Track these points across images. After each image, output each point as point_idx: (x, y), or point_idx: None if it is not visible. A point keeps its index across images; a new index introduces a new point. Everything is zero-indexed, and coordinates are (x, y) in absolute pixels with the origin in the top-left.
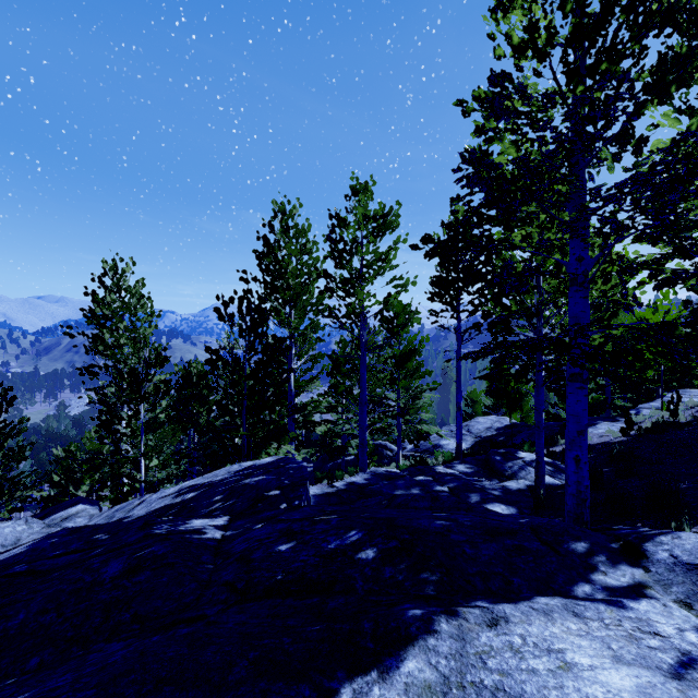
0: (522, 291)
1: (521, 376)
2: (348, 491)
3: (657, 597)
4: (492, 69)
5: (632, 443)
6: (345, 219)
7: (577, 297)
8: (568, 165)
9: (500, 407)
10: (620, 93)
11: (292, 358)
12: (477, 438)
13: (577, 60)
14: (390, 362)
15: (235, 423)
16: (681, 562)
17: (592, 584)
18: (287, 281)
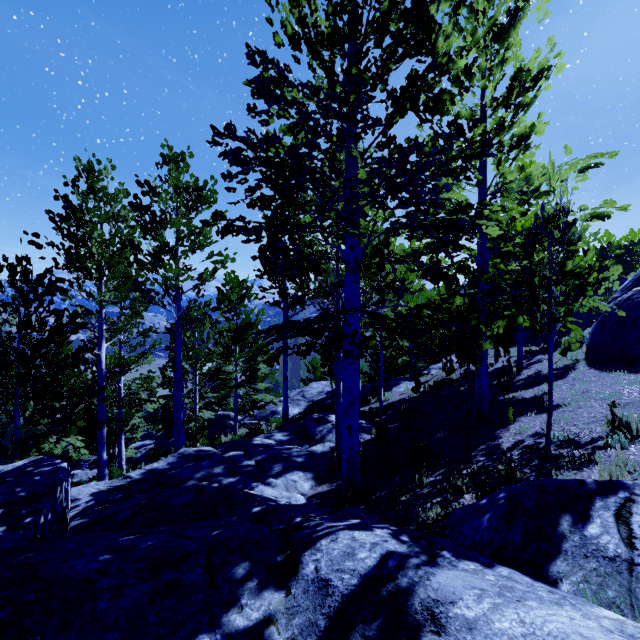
0: (316, 273)
1: (274, 360)
2: (142, 481)
3: (273, 638)
4: (248, 45)
5: (418, 399)
6: (155, 188)
7: (349, 281)
8: (331, 158)
9: None
10: (361, 96)
11: (103, 334)
12: (309, 403)
13: (331, 59)
14: (227, 336)
15: (54, 406)
16: (318, 577)
17: (215, 632)
18: (90, 249)
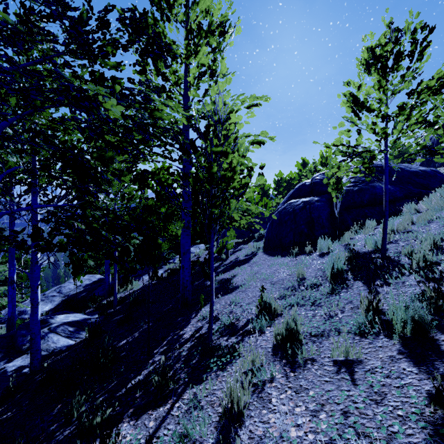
0: None
1: None
2: None
3: None
4: None
5: (155, 286)
6: None
7: None
8: None
9: (99, 266)
10: None
11: None
12: (65, 297)
13: None
14: None
15: None
16: None
17: None
18: None
